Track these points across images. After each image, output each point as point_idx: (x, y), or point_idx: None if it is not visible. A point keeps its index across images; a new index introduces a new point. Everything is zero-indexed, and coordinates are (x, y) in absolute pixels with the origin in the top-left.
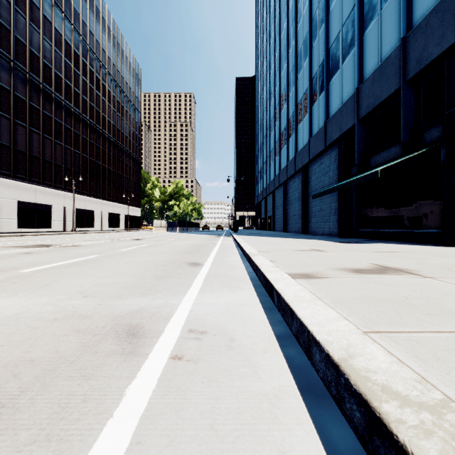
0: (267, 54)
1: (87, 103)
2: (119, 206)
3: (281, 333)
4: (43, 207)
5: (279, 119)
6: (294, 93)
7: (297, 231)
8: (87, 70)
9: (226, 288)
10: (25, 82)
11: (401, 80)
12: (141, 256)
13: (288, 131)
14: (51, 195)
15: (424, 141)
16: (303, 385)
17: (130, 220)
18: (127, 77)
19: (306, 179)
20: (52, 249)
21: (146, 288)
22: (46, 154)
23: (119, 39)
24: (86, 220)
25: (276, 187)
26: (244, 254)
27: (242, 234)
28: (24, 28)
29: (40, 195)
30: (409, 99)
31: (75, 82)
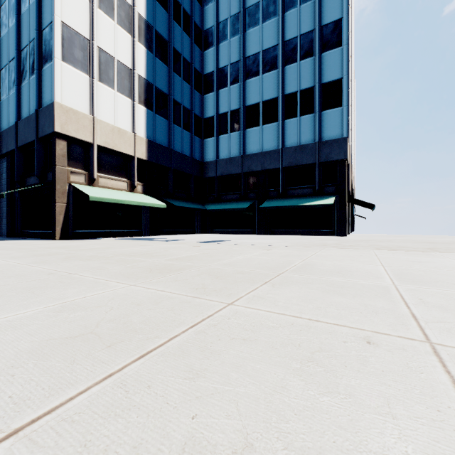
0: None
1: None
2: None
3: None
4: None
5: None
6: None
7: None
8: None
9: None
10: None
11: (35, 136)
12: None
13: None
14: None
15: (48, 178)
16: None
17: None
18: None
19: None
20: None
21: None
22: None
23: None
24: None
25: None
26: None
27: None
28: None
29: None
30: (41, 150)
31: None
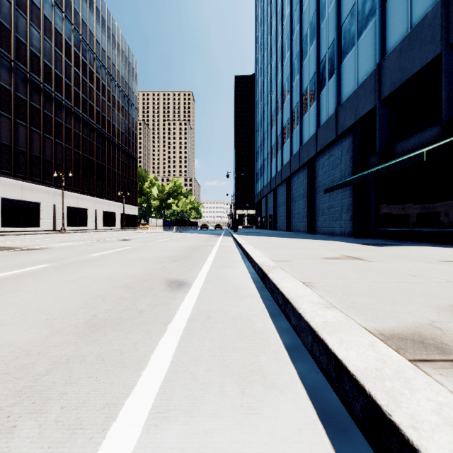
0: (268, 46)
1: (80, 96)
2: (114, 204)
3: (287, 344)
4: (30, 204)
5: (281, 111)
6: (299, 82)
7: (302, 230)
8: (79, 61)
9: (229, 381)
10: (10, 70)
11: (443, 44)
12: (106, 266)
13: (291, 123)
14: (39, 192)
15: None
16: (317, 413)
17: (126, 218)
18: (123, 71)
19: (313, 174)
20: (2, 254)
21: (17, 386)
22: (34, 148)
23: (115, 31)
24: (78, 218)
25: (278, 184)
26: (252, 264)
27: (243, 234)
28: (9, 12)
29: (26, 192)
30: None
31: (67, 74)
